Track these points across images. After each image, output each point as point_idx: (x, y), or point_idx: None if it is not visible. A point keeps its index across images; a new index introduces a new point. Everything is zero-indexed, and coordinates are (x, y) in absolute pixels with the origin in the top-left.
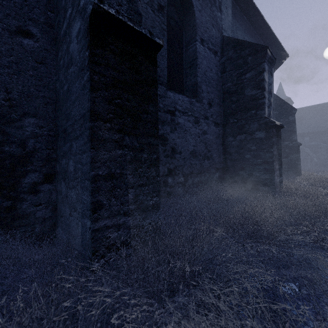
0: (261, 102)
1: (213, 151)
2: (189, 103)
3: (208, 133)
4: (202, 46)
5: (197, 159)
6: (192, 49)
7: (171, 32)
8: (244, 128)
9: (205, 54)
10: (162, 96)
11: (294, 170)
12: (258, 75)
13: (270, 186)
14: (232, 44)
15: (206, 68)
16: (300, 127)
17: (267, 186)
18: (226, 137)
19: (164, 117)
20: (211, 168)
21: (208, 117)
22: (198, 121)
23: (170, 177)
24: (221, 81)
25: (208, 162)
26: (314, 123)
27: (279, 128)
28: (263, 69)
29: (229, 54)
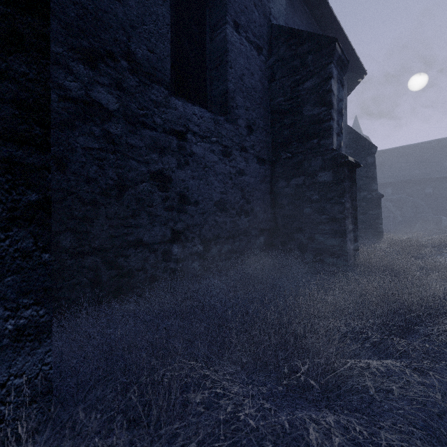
0: (326, 125)
1: (255, 203)
2: (213, 123)
3: (246, 173)
4: (237, 34)
5: (227, 214)
6: (220, 37)
7: (184, 4)
8: (302, 167)
9: (241, 48)
10: (161, 104)
11: (374, 231)
12: (322, 84)
13: (341, 257)
14: (285, 36)
15: (244, 71)
16: (380, 175)
17: (336, 256)
18: (276, 181)
19: (164, 140)
20: (252, 229)
21: (247, 148)
22: (229, 153)
23: (177, 244)
24: (269, 94)
25: (247, 220)
26: (398, 171)
27: (353, 167)
28: (330, 74)
29: (280, 52)
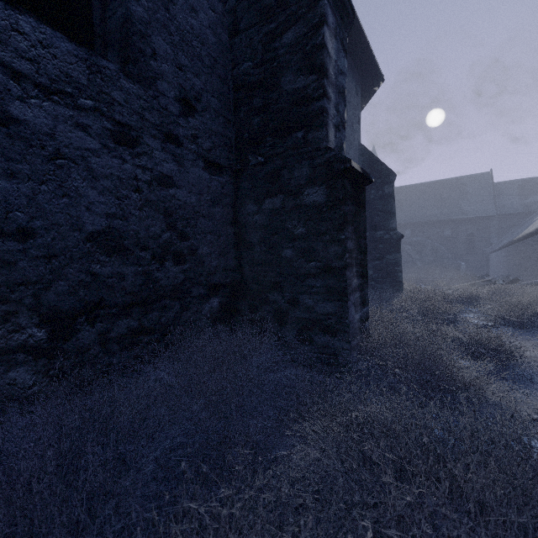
0: (317, 107)
1: (200, 239)
2: (84, 68)
3: (179, 185)
4: None
5: (126, 258)
6: None
7: None
8: (279, 180)
9: None
10: None
11: (393, 281)
12: (311, 35)
13: (339, 334)
14: None
15: None
16: (399, 215)
17: (332, 334)
18: (242, 204)
19: None
20: (194, 285)
21: (182, 138)
22: (134, 140)
23: None
24: (230, 57)
25: (181, 269)
26: (417, 210)
27: (360, 182)
28: (322, 17)
29: None
